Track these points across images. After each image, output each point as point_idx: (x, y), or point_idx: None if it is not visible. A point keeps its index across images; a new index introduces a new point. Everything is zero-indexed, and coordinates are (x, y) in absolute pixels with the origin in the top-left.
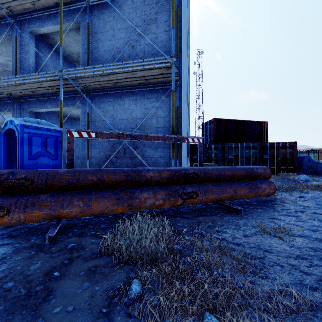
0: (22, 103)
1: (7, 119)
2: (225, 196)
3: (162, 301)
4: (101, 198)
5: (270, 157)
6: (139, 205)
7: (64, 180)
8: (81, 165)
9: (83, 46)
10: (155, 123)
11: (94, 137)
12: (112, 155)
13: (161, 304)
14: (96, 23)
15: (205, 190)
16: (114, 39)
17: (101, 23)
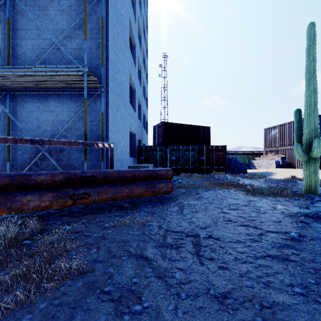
0: None
1: None
2: (120, 195)
3: None
4: None
5: (206, 159)
6: (21, 207)
7: None
8: (2, 167)
9: (3, 40)
10: (82, 126)
11: None
12: (36, 157)
13: None
14: (19, 19)
15: (98, 191)
16: (39, 39)
17: (24, 20)
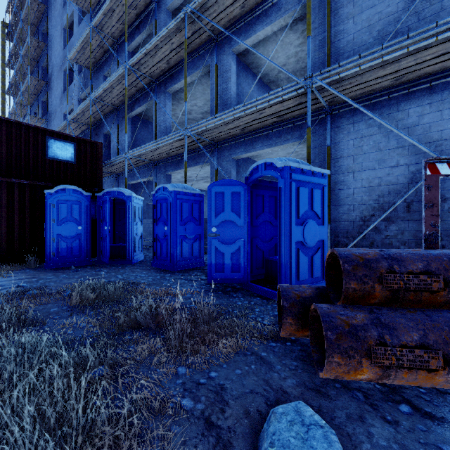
0: (222, 150)
1: (256, 164)
2: None
3: None
4: None
5: None
6: None
7: None
8: None
9: (315, 38)
10: None
11: None
12: (382, 216)
13: None
14: None
15: None
16: (381, 2)
17: None
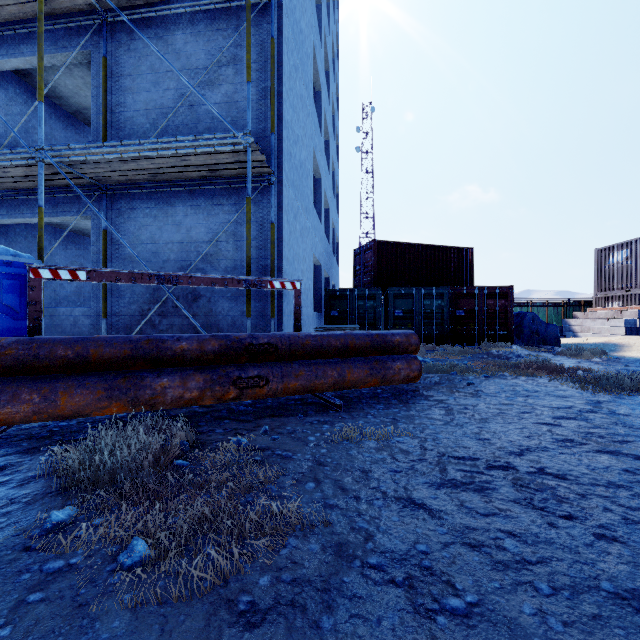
0: None
1: None
2: (322, 383)
3: (84, 527)
4: (77, 389)
5: (468, 314)
6: (152, 399)
7: (9, 358)
8: (93, 329)
9: (96, 98)
10: (233, 251)
11: (85, 279)
12: (152, 311)
13: (80, 531)
14: (123, 57)
15: (283, 374)
16: (156, 91)
17: (131, 58)
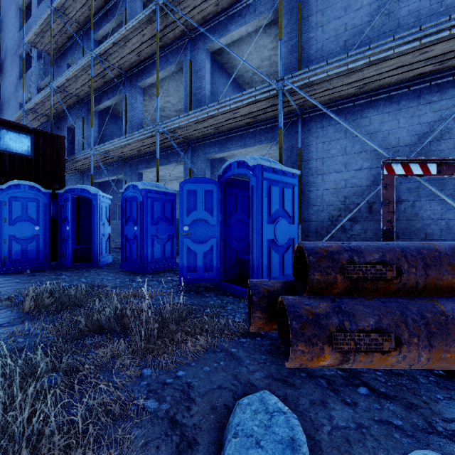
0: (196, 148)
1: (229, 162)
2: None
3: None
4: None
5: None
6: None
7: None
8: None
9: (287, 43)
10: (447, 150)
11: (434, 174)
12: (348, 216)
13: None
14: None
15: None
16: (347, 14)
17: None
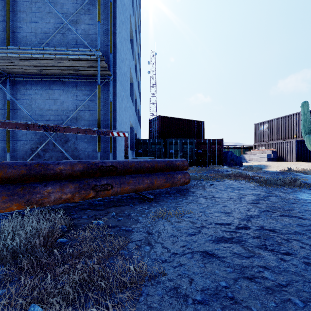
0: None
1: None
2: (141, 186)
3: None
4: None
5: (203, 152)
6: (41, 200)
7: None
8: (0, 159)
9: (2, 22)
10: (88, 116)
11: None
12: (39, 148)
13: None
14: (20, 0)
15: (120, 182)
16: (42, 23)
17: (26, 2)
